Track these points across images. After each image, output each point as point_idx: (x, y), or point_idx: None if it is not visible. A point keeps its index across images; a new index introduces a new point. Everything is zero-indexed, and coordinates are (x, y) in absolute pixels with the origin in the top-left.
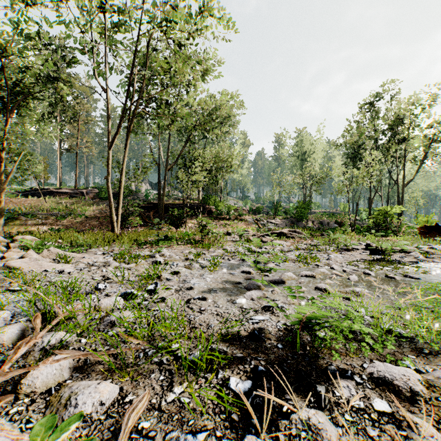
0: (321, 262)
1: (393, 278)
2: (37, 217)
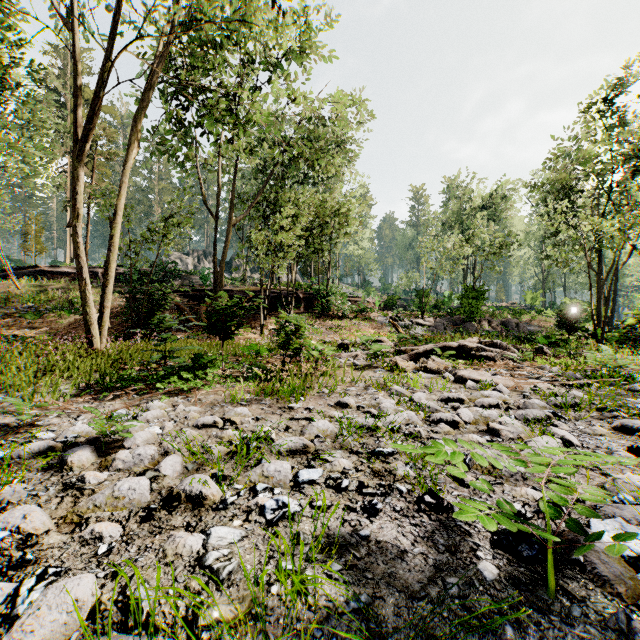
0: None
1: None
2: None
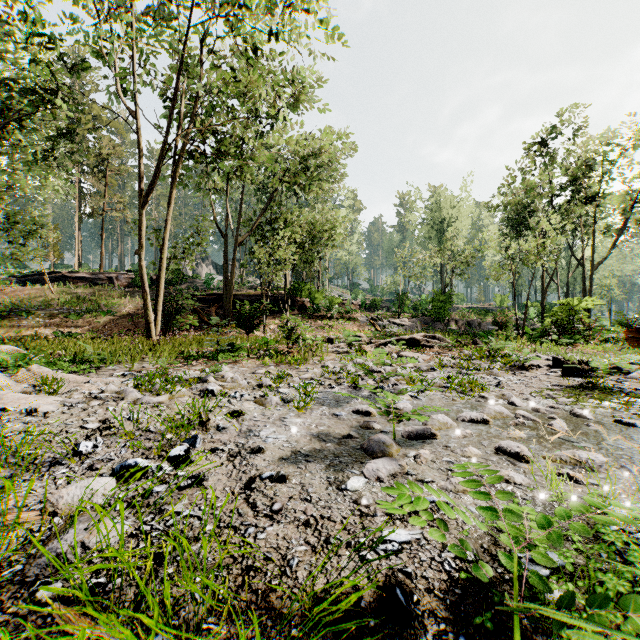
0: (488, 391)
1: (632, 426)
2: (37, 315)
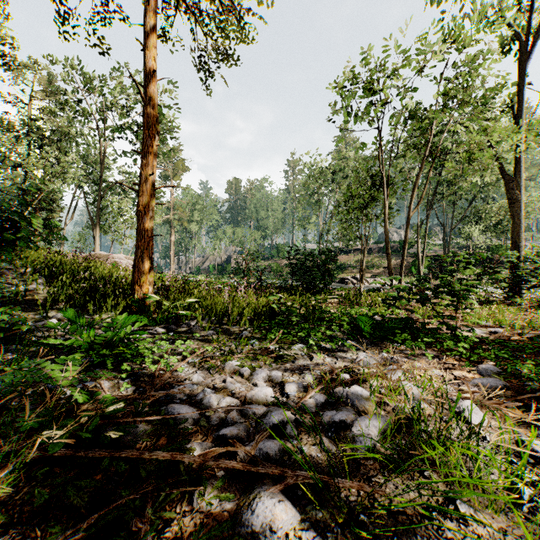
0: None
1: None
2: (355, 268)
